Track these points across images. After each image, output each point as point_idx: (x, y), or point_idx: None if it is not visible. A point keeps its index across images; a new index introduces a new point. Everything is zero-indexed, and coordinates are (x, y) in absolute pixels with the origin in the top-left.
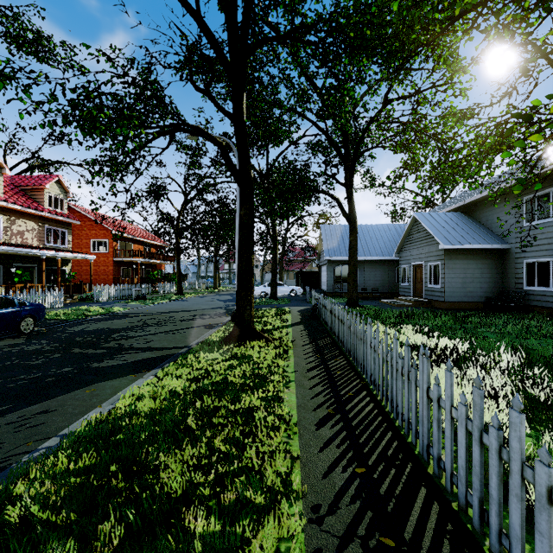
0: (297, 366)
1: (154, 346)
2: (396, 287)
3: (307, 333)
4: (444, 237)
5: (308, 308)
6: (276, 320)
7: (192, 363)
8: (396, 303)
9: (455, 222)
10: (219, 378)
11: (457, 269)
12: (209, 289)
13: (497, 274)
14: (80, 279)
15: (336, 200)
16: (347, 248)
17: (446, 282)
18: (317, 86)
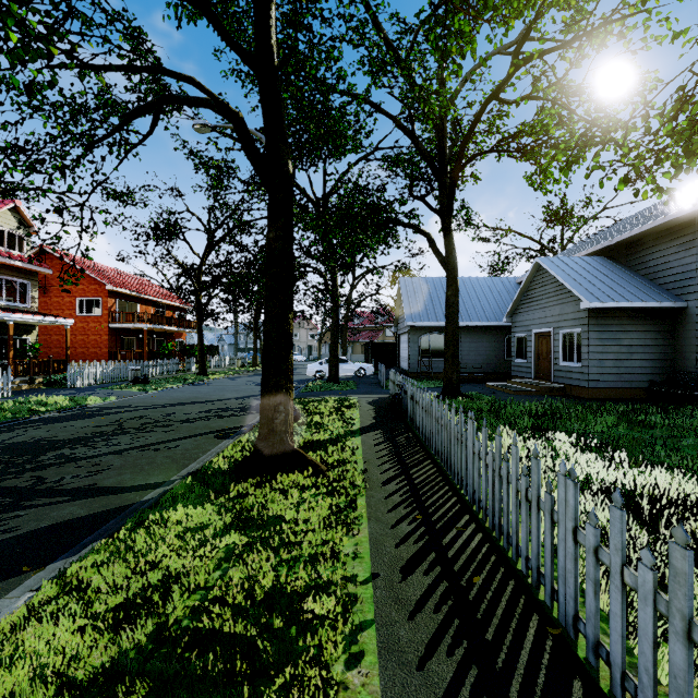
0: (377, 556)
1: (100, 485)
2: (505, 364)
3: (388, 451)
4: (587, 291)
5: (385, 396)
6: (336, 422)
7: (141, 547)
8: (513, 390)
9: (600, 270)
10: (186, 608)
11: (607, 338)
12: (246, 367)
13: (666, 346)
14: (61, 353)
15: (426, 235)
16: (437, 310)
17: (591, 359)
18: (399, 55)
